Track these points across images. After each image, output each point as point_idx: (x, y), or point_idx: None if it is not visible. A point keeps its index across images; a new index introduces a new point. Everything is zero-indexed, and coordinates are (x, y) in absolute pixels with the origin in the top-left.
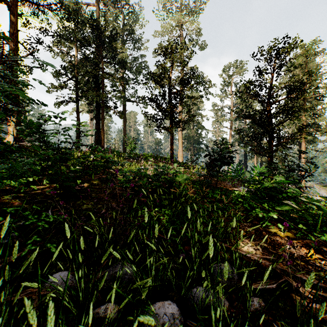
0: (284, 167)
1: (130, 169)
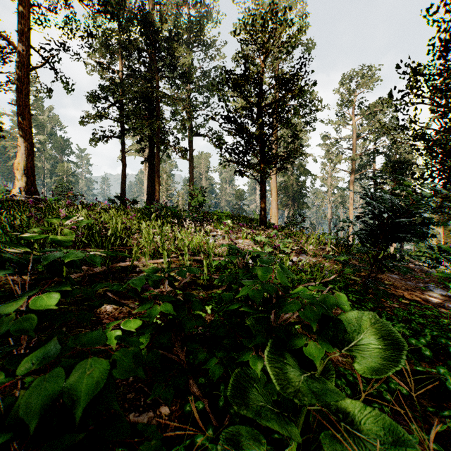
0: (448, 233)
1: (178, 245)
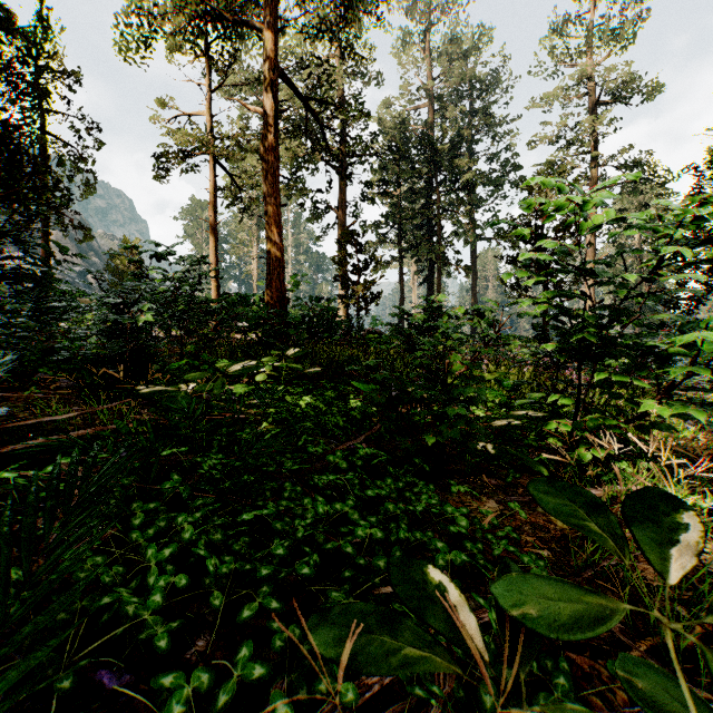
0: None
1: None
